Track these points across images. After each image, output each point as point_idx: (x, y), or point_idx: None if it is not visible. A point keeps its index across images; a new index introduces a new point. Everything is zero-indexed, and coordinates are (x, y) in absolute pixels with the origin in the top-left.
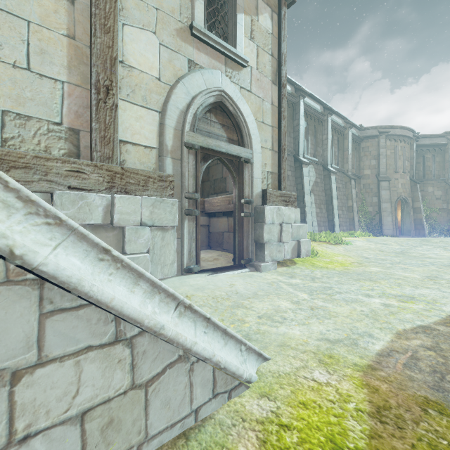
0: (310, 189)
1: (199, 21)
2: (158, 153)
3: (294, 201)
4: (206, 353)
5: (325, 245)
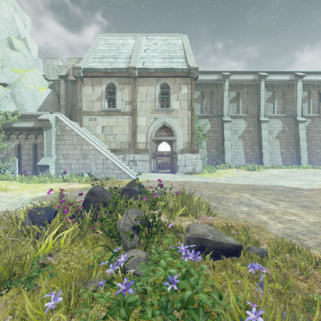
0: (274, 136)
1: (157, 106)
2: (146, 143)
3: (197, 151)
4: (127, 173)
5: (241, 170)
